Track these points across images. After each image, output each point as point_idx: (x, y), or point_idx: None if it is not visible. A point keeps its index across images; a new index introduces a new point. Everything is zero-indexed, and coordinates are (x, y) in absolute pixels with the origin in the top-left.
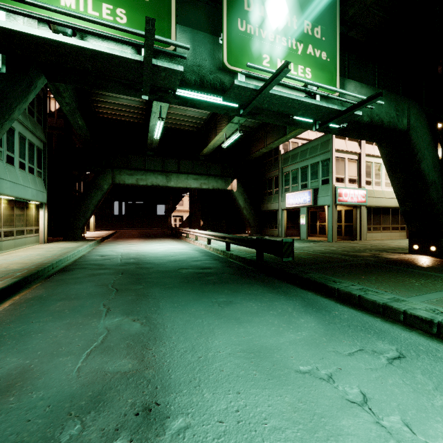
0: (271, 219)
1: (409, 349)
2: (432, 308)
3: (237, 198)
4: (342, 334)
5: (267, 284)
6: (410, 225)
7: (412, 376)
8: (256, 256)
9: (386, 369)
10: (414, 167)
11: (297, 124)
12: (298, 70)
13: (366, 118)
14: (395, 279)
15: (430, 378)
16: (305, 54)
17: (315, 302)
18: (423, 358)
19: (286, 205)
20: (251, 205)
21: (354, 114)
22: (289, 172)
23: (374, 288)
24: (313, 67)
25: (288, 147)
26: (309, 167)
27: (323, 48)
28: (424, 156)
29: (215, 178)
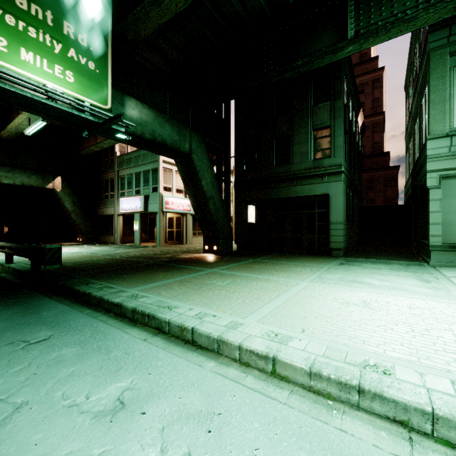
0: (108, 225)
1: (65, 331)
2: (136, 294)
3: (63, 199)
4: (14, 333)
5: (5, 296)
6: (203, 230)
7: (27, 354)
8: (31, 266)
9: (9, 354)
10: (198, 184)
11: (79, 126)
12: (55, 69)
13: (149, 135)
14: (151, 274)
15: (43, 350)
16: (65, 56)
17: (37, 306)
18: (66, 335)
19: (121, 210)
20: (83, 209)
21: (116, 129)
22: (125, 176)
23: (117, 284)
24: (77, 72)
25: (126, 150)
26: (142, 173)
27: (91, 58)
28: (204, 176)
29: (26, 171)
